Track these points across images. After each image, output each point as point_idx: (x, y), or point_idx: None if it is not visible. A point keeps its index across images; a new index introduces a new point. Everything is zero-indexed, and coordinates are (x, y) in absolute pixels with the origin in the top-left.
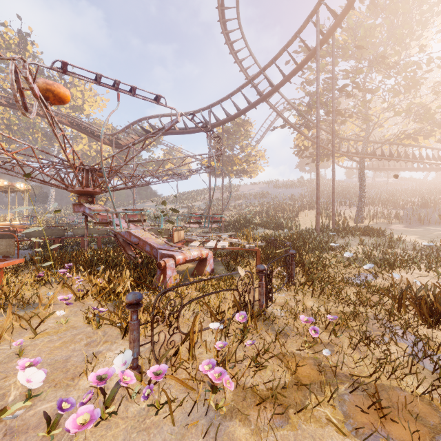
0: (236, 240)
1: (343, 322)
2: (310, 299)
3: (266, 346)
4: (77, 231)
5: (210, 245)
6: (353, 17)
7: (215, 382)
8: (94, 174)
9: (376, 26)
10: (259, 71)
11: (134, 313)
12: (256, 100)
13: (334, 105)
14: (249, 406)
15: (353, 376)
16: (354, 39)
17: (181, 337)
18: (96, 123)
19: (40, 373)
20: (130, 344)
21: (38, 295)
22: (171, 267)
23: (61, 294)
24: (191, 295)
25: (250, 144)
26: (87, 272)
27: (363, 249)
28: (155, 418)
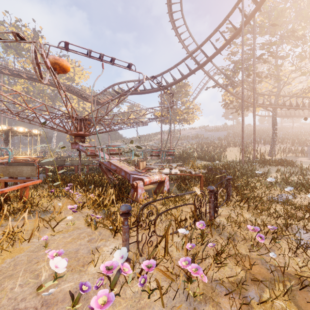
0: (184, 168)
1: (278, 231)
2: (246, 212)
3: (220, 248)
4: (73, 162)
5: (166, 172)
6: (268, 3)
7: (193, 276)
8: (85, 122)
9: (286, 9)
10: (198, 46)
11: (125, 220)
12: (195, 67)
13: (255, 68)
14: (217, 295)
15: (301, 276)
16: (269, 19)
17: (157, 238)
18: (83, 89)
19: (64, 261)
20: (123, 242)
21: (52, 204)
22: (141, 186)
23: (66, 204)
24: (157, 207)
25: (189, 100)
26: (82, 189)
27: (281, 176)
28: (147, 300)
